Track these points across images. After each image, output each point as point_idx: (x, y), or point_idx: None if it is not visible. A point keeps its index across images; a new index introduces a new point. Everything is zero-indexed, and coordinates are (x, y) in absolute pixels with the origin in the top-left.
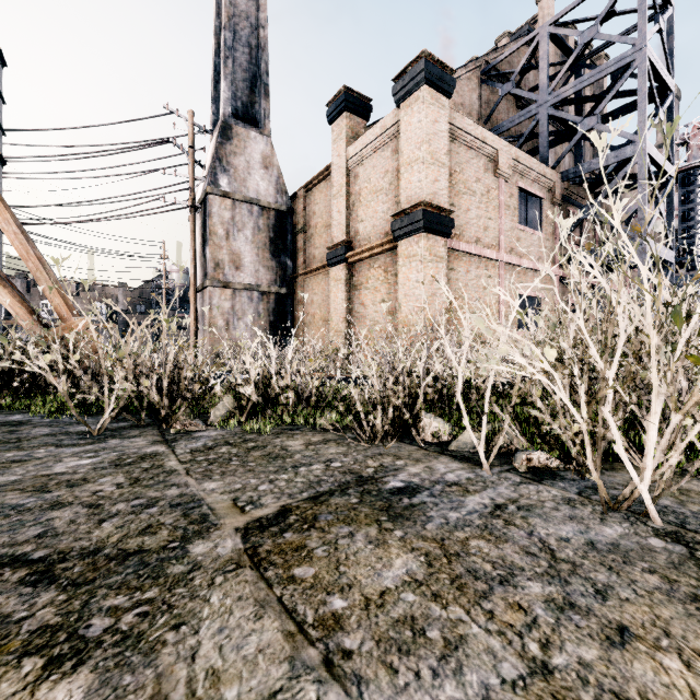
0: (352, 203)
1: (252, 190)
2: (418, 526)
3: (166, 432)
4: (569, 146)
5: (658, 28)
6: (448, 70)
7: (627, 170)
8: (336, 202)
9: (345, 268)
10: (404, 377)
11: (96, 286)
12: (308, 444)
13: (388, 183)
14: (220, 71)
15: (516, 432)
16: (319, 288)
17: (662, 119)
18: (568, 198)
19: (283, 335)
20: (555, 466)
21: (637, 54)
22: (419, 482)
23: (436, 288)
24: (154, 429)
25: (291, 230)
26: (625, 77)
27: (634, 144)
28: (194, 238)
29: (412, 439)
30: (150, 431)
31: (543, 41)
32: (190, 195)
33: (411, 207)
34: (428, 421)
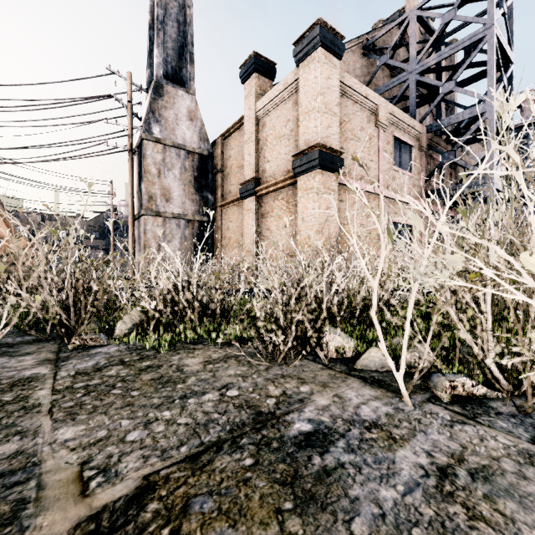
0: (260, 147)
1: (179, 138)
2: (340, 527)
3: (65, 348)
4: (432, 104)
5: (503, 12)
6: (339, 36)
7: (479, 123)
8: (247, 147)
9: (254, 200)
10: (306, 291)
11: (59, 216)
12: (207, 362)
13: (290, 130)
14: (154, 42)
15: (429, 351)
16: (234, 216)
17: (505, 84)
18: (432, 146)
19: (205, 255)
20: (481, 394)
21: (487, 31)
22: (330, 423)
23: (329, 215)
24: (55, 344)
25: (211, 170)
26: (477, 49)
27: (485, 103)
28: (132, 176)
29: (316, 354)
30: (48, 346)
31: (412, 21)
32: (129, 140)
33: (309, 148)
34: (331, 336)
